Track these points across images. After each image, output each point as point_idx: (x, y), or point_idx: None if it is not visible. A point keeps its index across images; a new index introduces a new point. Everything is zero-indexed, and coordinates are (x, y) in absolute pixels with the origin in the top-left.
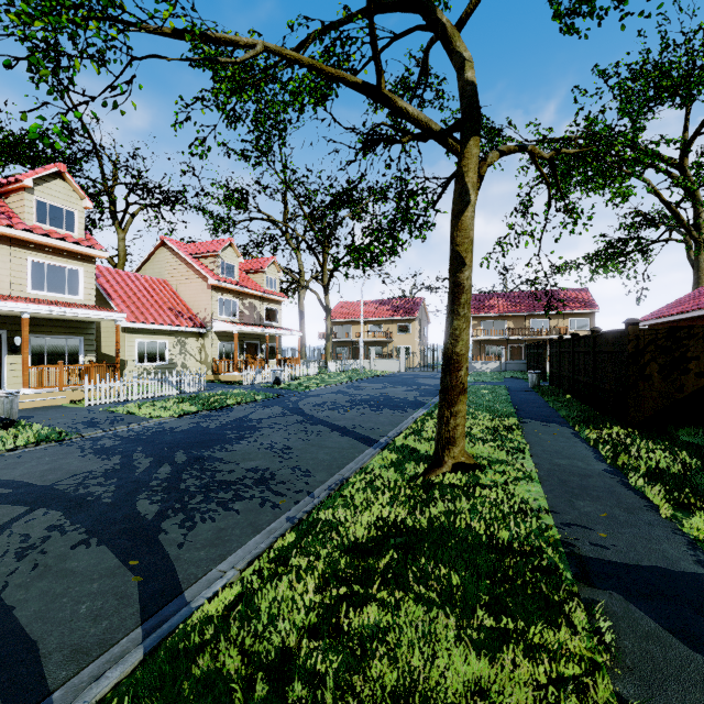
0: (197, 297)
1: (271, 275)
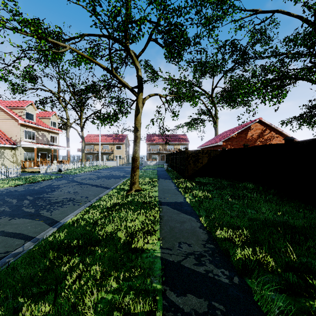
0: (10, 129)
1: (53, 120)
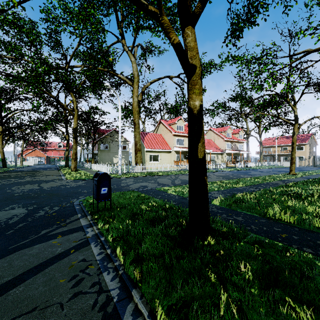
0: (220, 143)
1: (240, 134)
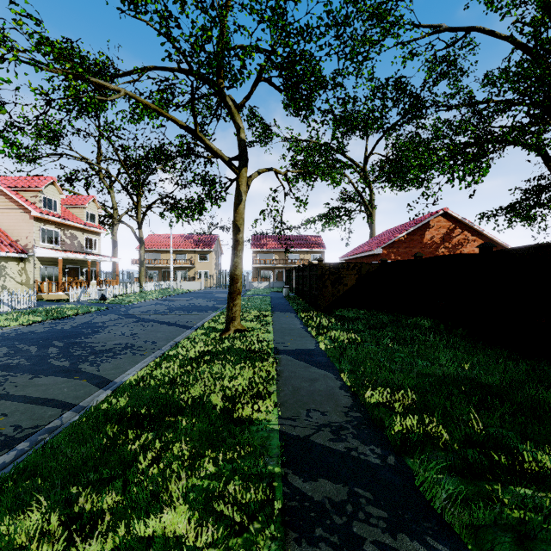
0: (17, 226)
1: (91, 211)
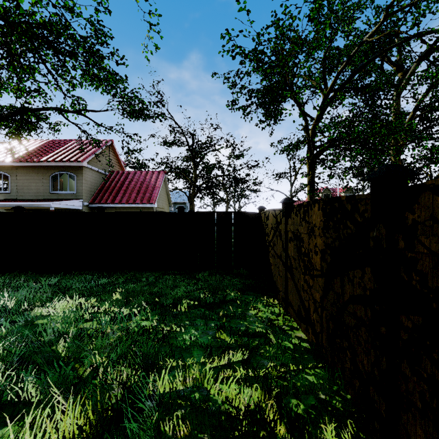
0: None
1: None
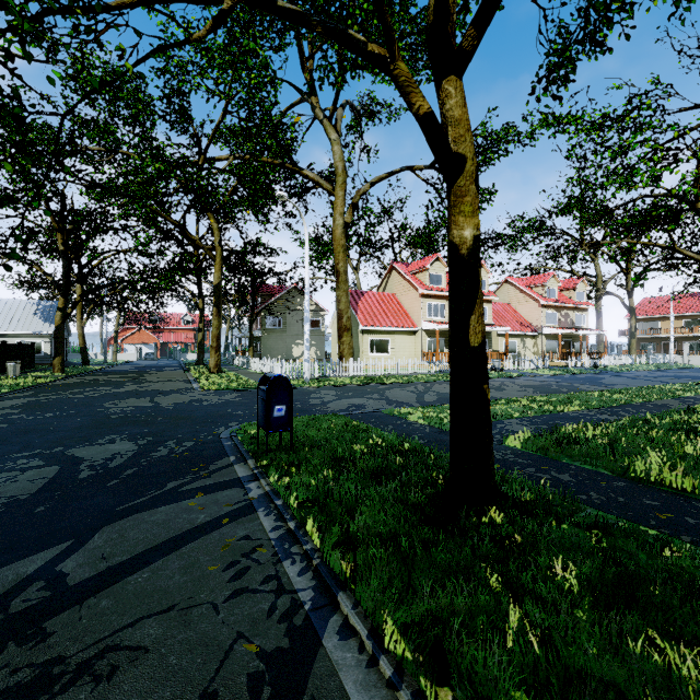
0: (530, 313)
1: (580, 290)
